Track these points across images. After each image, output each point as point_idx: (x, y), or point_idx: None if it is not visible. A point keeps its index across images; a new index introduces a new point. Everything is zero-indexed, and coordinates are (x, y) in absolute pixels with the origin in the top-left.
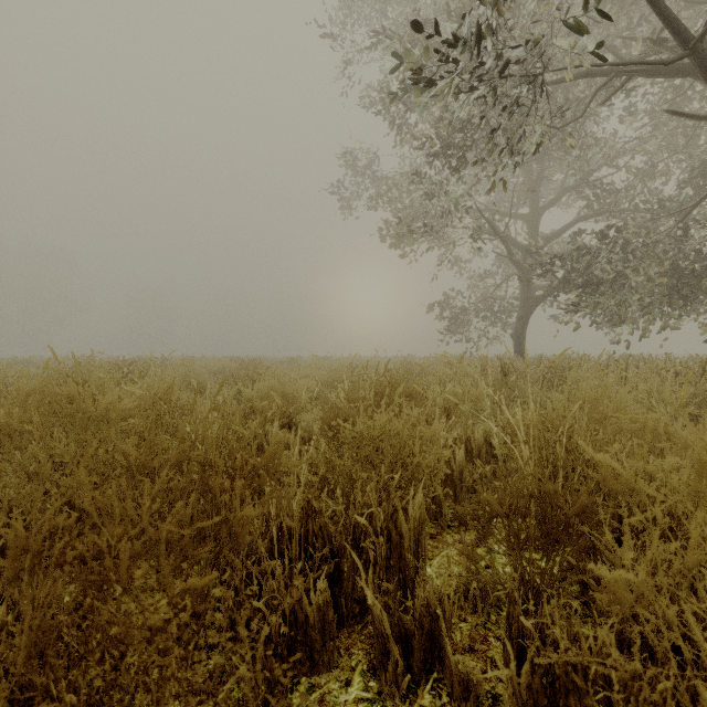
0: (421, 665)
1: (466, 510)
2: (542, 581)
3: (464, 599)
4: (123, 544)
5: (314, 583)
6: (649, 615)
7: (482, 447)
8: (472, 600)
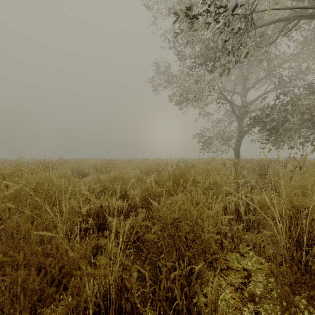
0: None
1: (256, 293)
2: None
3: None
4: None
5: None
6: None
7: (234, 212)
8: None
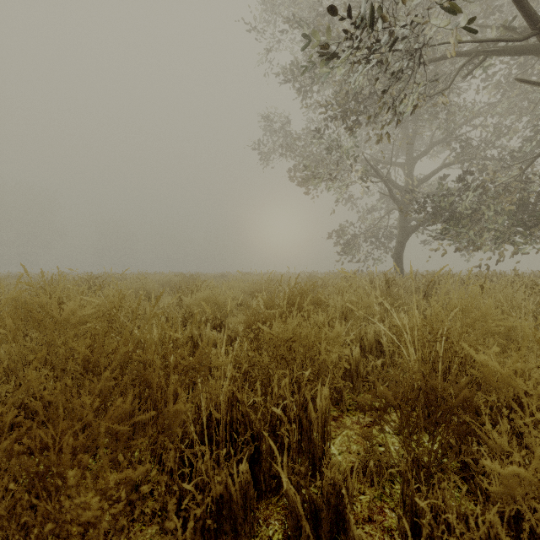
0: (328, 536)
1: (365, 401)
2: (429, 461)
3: (362, 473)
4: (66, 439)
5: (237, 462)
6: (536, 505)
7: (373, 345)
8: (369, 475)
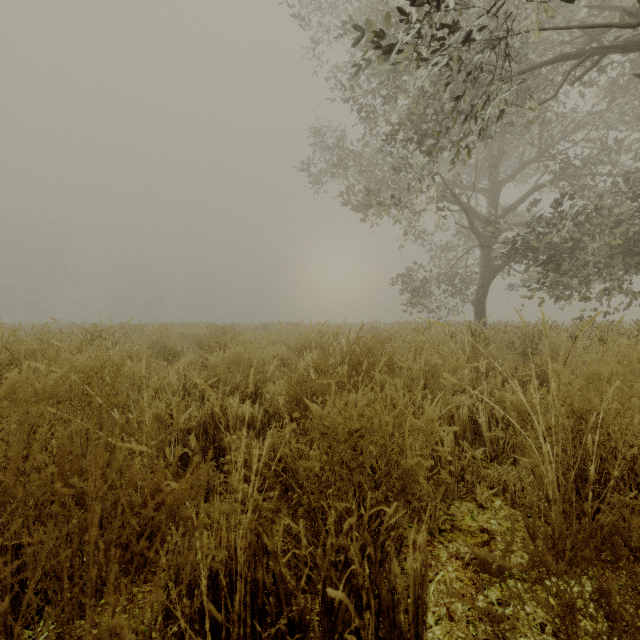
0: None
1: (493, 556)
2: None
3: None
4: None
5: None
6: None
7: (467, 425)
8: None
